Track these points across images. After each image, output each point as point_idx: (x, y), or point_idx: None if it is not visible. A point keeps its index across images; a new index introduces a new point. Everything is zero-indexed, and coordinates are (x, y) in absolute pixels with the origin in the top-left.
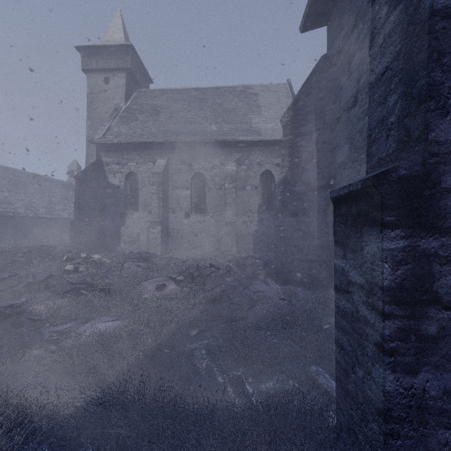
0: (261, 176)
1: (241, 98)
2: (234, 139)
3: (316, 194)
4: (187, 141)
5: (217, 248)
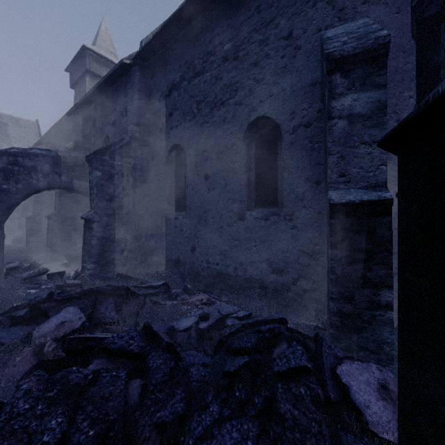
0: None
1: None
2: None
3: None
4: None
5: None
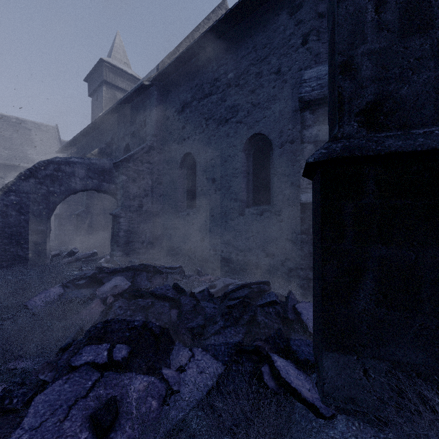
0: None
1: (16, 129)
2: (13, 164)
3: None
4: None
5: None
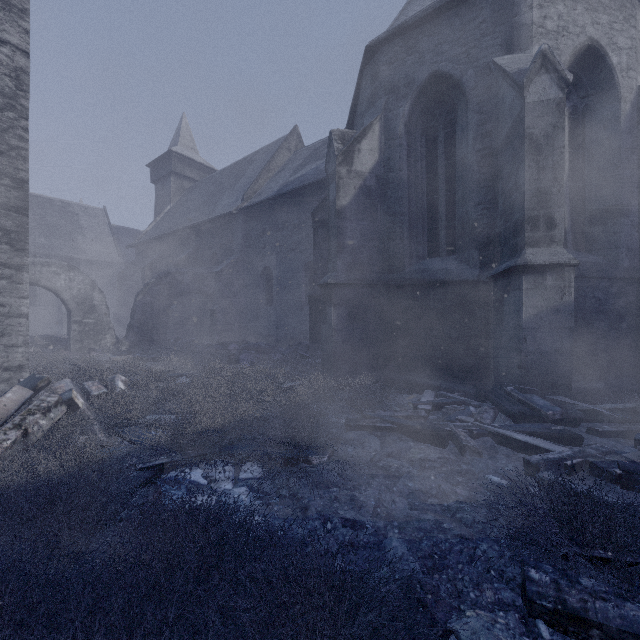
0: None
1: (63, 215)
2: (67, 256)
3: (131, 305)
4: None
5: (50, 332)
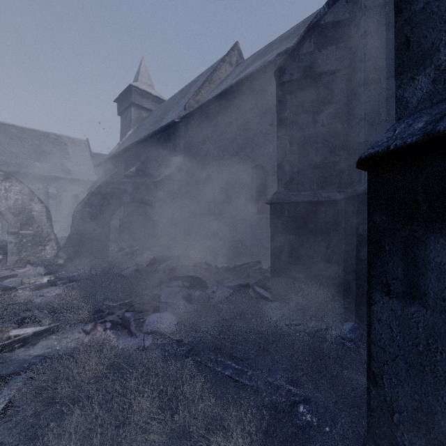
0: (71, 196)
1: (55, 144)
2: (55, 176)
3: None
4: (20, 172)
5: None
